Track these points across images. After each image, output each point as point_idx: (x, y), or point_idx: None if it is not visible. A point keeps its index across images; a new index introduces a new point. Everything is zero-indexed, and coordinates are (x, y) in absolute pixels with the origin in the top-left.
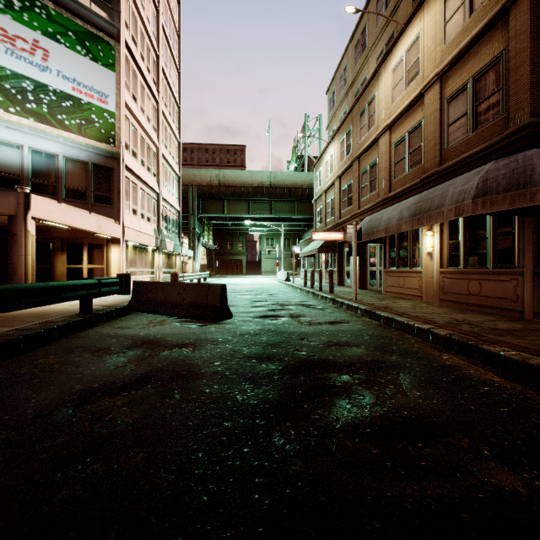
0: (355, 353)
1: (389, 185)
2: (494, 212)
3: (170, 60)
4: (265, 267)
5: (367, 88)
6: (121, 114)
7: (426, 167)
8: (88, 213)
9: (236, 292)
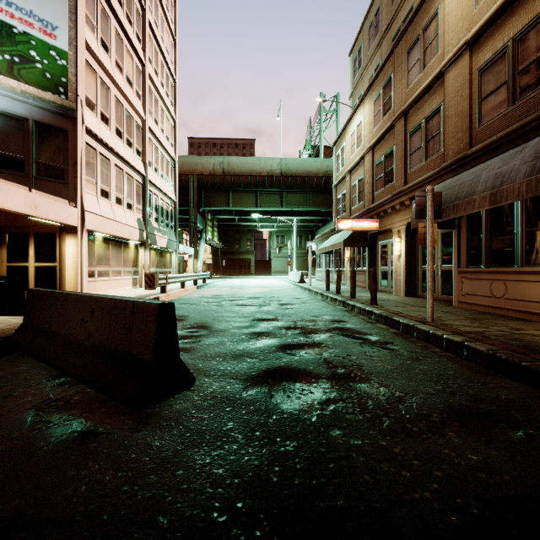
0: None
1: (468, 136)
2: None
3: (163, 21)
4: (275, 266)
5: (421, 7)
6: (80, 57)
7: None
8: (26, 189)
9: (235, 299)
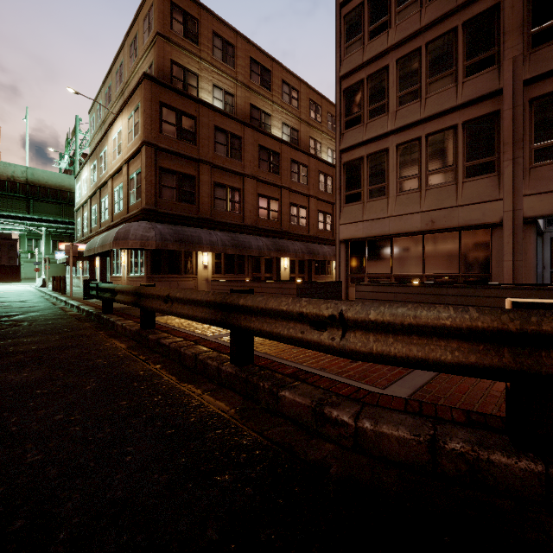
0: (11, 314)
1: (112, 217)
2: (126, 248)
3: None
4: (27, 272)
5: (103, 138)
6: None
7: (123, 213)
8: None
9: None
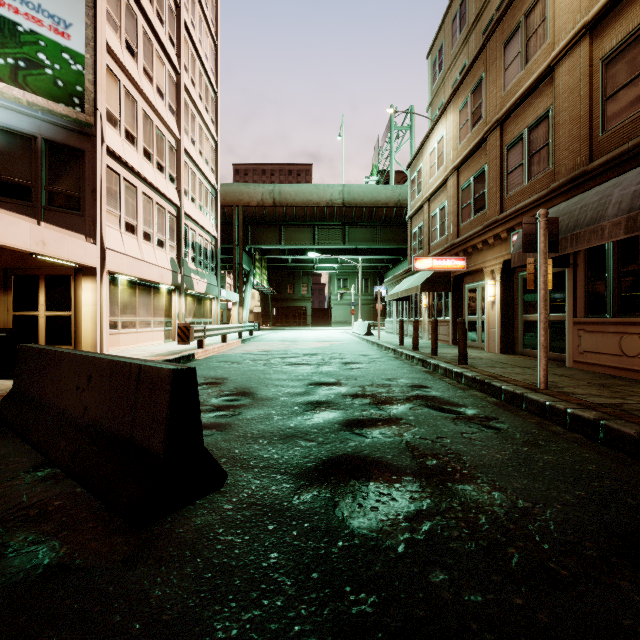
0: None
1: (588, 146)
2: None
3: (202, 22)
4: (336, 316)
5: None
6: (99, 62)
7: None
8: (34, 222)
9: (287, 357)
